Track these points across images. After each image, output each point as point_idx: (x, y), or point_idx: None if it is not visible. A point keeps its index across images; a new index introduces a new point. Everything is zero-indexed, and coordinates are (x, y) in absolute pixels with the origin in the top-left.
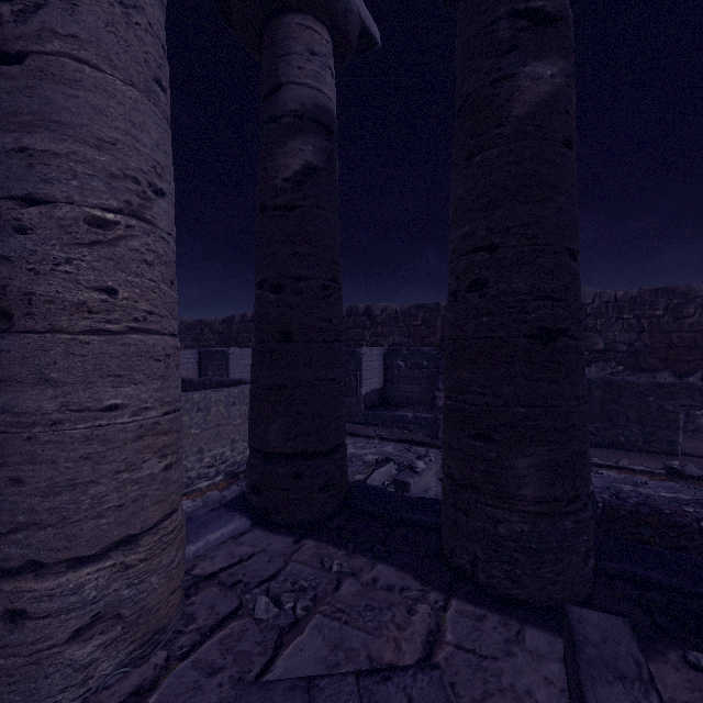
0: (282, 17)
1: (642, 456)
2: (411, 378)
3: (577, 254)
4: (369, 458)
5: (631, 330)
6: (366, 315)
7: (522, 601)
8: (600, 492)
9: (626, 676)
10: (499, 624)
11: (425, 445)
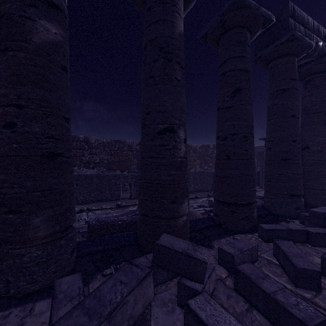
0: None
1: (110, 202)
2: None
3: (69, 120)
4: None
5: (108, 154)
6: None
7: (37, 290)
8: (92, 221)
9: (74, 297)
10: (19, 312)
11: None
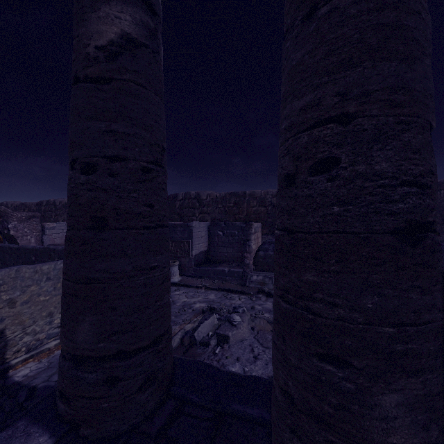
0: None
1: None
2: (227, 243)
3: None
4: (197, 306)
5: None
6: (196, 199)
7: None
8: None
9: None
10: None
11: (237, 292)
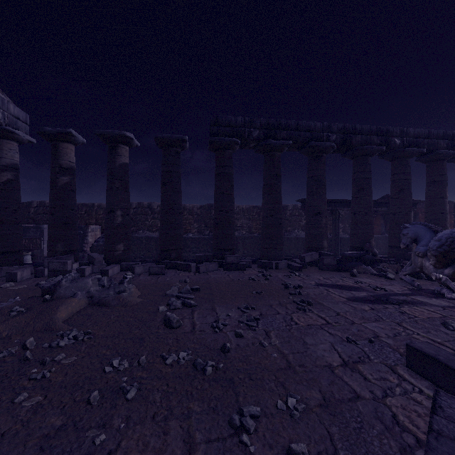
0: (0, 139)
1: None
2: None
3: (74, 209)
4: None
5: None
6: None
7: None
8: None
9: None
10: None
11: None
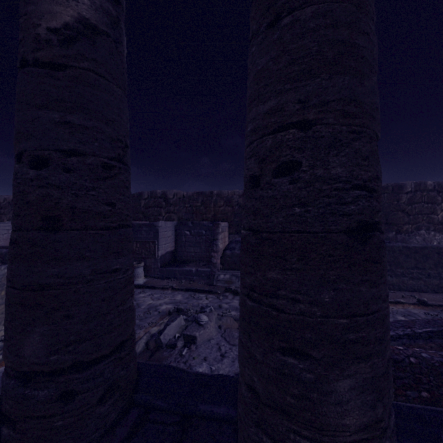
0: None
1: None
2: (194, 242)
3: None
4: (163, 308)
5: None
6: (162, 198)
7: None
8: None
9: None
10: None
11: (205, 292)
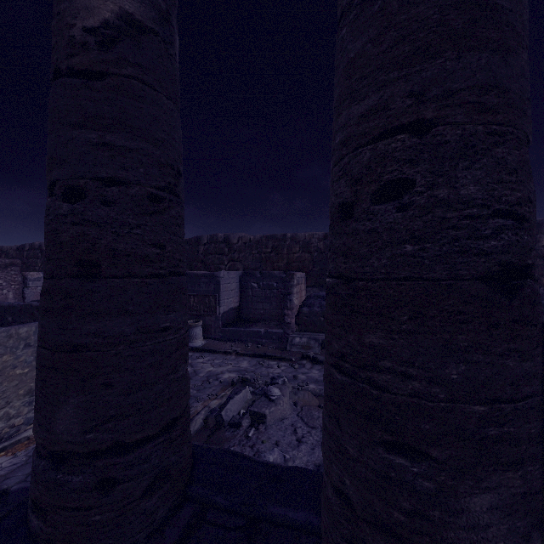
0: None
1: None
2: (263, 297)
3: None
4: (226, 377)
5: None
6: (224, 243)
7: None
8: None
9: None
10: None
11: (276, 358)
